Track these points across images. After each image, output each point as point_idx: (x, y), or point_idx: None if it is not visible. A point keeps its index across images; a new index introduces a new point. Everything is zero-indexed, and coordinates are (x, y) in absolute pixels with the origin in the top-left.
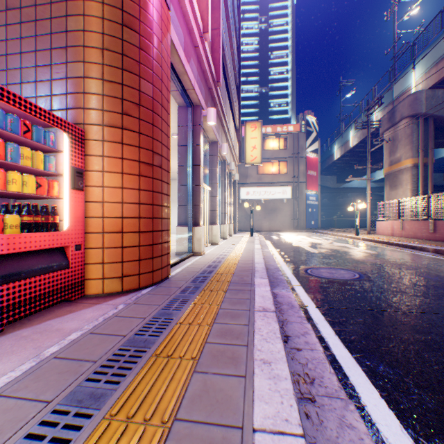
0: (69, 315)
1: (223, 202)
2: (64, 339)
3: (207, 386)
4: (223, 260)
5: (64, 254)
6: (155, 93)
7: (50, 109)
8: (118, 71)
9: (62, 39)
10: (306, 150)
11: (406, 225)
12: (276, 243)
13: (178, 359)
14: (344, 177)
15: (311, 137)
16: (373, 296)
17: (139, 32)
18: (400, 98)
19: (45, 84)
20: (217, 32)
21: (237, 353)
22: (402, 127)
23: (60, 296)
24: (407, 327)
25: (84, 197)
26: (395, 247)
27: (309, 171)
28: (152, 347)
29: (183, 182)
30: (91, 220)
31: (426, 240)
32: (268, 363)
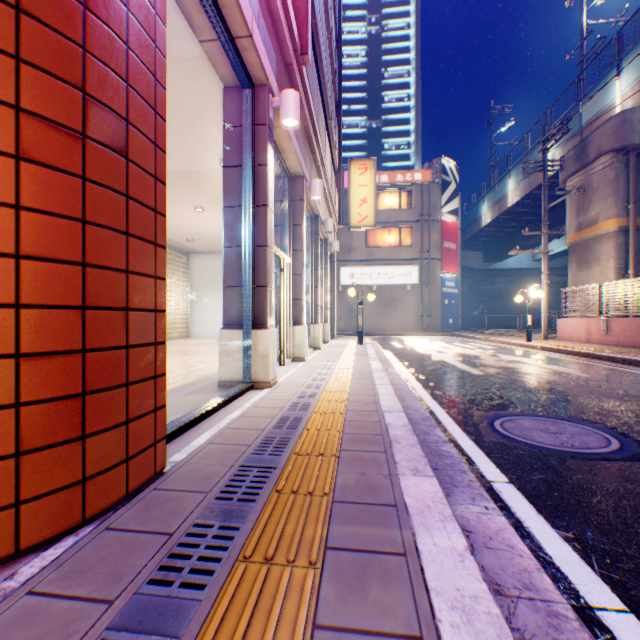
0: None
1: (314, 287)
2: None
3: None
4: (314, 402)
5: None
6: None
7: None
8: None
9: None
10: (441, 210)
11: (615, 325)
12: (403, 355)
13: None
14: (495, 252)
15: (448, 190)
16: None
17: None
18: (594, 125)
19: None
20: None
21: None
22: (599, 168)
23: None
24: None
25: None
26: (608, 363)
27: (446, 243)
28: None
29: (233, 239)
30: None
31: None
32: None
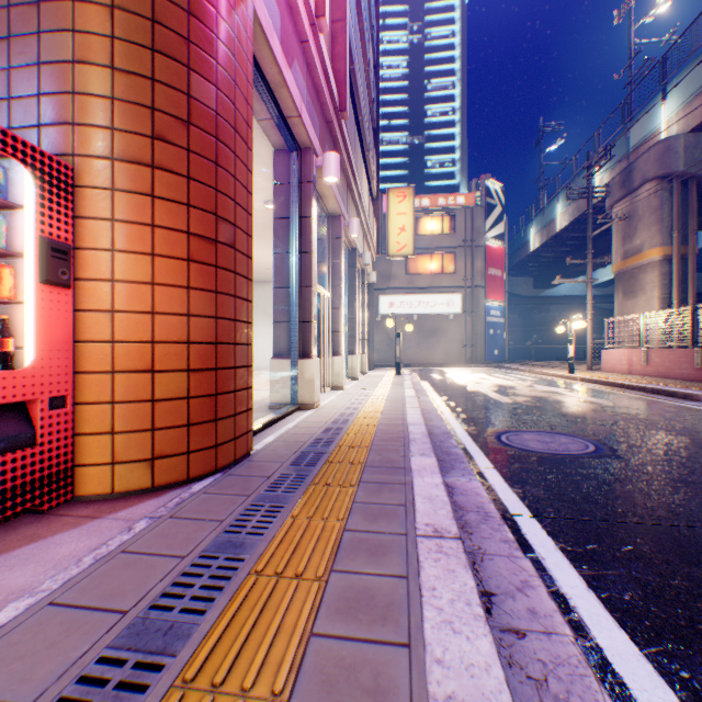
0: (24, 549)
1: (352, 319)
2: None
3: None
4: (352, 418)
5: (25, 418)
6: (220, 103)
7: (7, 127)
8: (145, 52)
9: None
10: (485, 235)
11: (654, 356)
12: (439, 386)
13: (237, 699)
14: (545, 279)
15: (493, 213)
16: (635, 491)
17: None
18: (641, 149)
19: None
20: (341, 25)
21: (386, 674)
22: (644, 195)
23: (12, 506)
24: None
25: (74, 301)
26: (638, 393)
27: (491, 269)
28: (180, 651)
29: (282, 281)
30: (89, 347)
31: (689, 381)
32: None
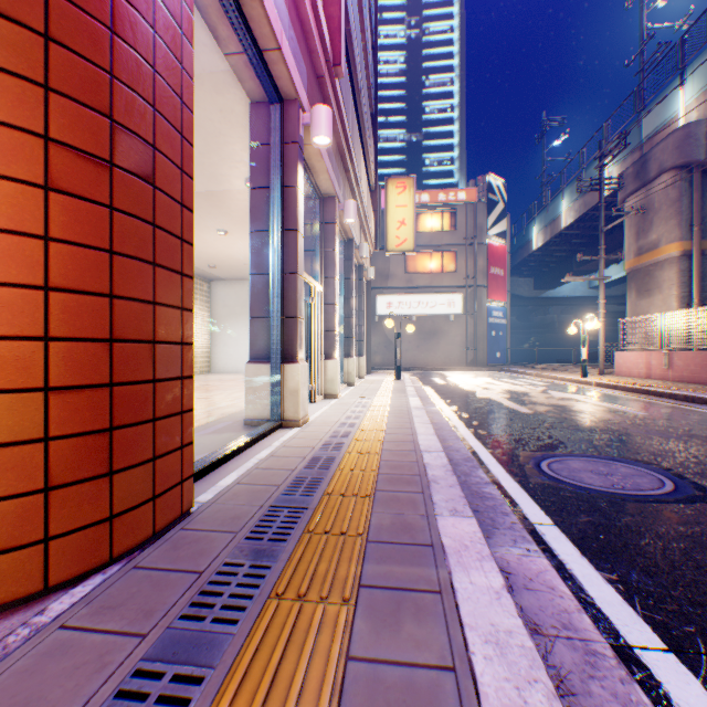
0: None
1: (348, 318)
2: None
3: None
4: (347, 441)
5: None
6: None
7: None
8: None
9: None
10: (487, 232)
11: (677, 359)
12: (445, 392)
13: None
14: (547, 279)
15: (495, 210)
16: None
17: None
18: (656, 139)
19: None
20: None
21: None
22: (661, 187)
23: None
24: None
25: None
26: (669, 400)
27: (493, 268)
28: None
29: (260, 266)
30: None
31: None
32: None
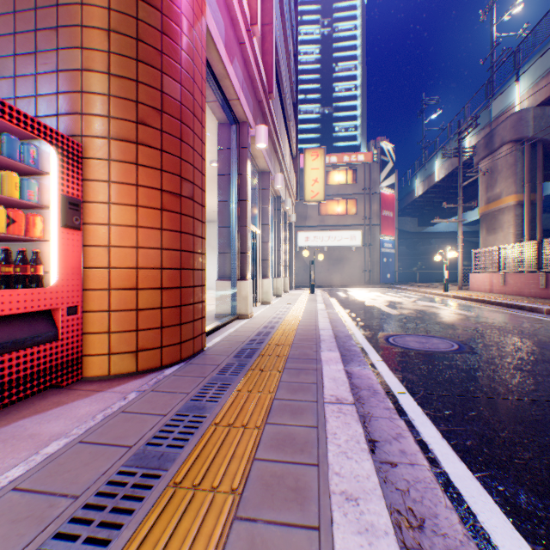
0: (55, 410)
1: (277, 250)
2: (36, 453)
3: (256, 549)
4: (277, 325)
5: (51, 321)
6: (183, 96)
7: (34, 116)
8: (132, 62)
9: (51, 16)
10: (380, 184)
11: (509, 278)
12: (344, 301)
13: (210, 492)
14: (427, 219)
15: (386, 168)
16: (484, 376)
17: (162, 10)
18: (500, 119)
19: (27, 80)
20: (269, 28)
21: (303, 480)
22: (502, 155)
23: (44, 381)
24: (543, 425)
25: (82, 239)
26: (496, 307)
27: (384, 211)
28: (170, 468)
29: (225, 222)
30: (93, 271)
31: (535, 298)
32: (353, 499)
